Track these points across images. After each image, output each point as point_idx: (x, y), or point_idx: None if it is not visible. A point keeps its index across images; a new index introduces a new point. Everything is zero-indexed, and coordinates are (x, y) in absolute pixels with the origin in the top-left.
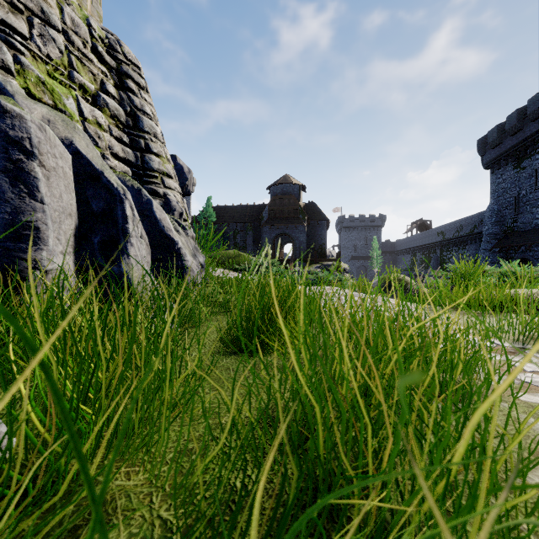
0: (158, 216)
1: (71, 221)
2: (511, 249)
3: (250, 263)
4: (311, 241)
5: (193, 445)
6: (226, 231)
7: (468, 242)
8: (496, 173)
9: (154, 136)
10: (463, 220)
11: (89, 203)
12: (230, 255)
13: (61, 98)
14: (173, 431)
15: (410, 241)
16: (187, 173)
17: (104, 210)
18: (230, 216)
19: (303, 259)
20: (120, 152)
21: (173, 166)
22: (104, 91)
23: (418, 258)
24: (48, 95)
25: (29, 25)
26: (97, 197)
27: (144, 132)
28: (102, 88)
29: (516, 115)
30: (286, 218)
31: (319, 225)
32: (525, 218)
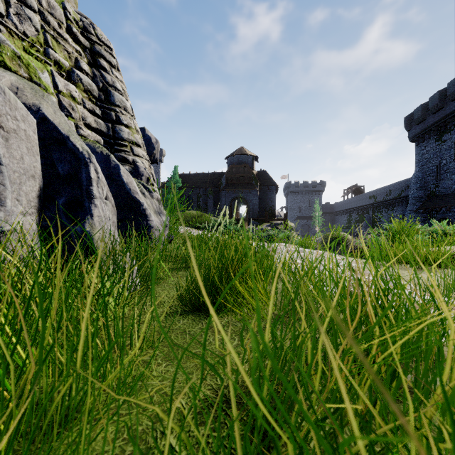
0: (125, 179)
1: (34, 183)
2: (433, 210)
3: (210, 222)
4: (262, 203)
5: (132, 449)
6: (190, 195)
7: (396, 205)
8: (420, 146)
9: (124, 109)
10: (392, 185)
11: (55, 166)
12: (193, 215)
13: (37, 72)
14: (112, 424)
15: (346, 203)
16: (154, 143)
17: (69, 172)
18: (194, 182)
19: (256, 219)
20: (93, 123)
21: (142, 137)
22: (78, 68)
23: (354, 217)
24: (23, 69)
25: (5, 4)
26: (63, 160)
27: (115, 106)
28: (76, 65)
29: (438, 96)
30: (241, 184)
31: (269, 190)
32: (445, 184)
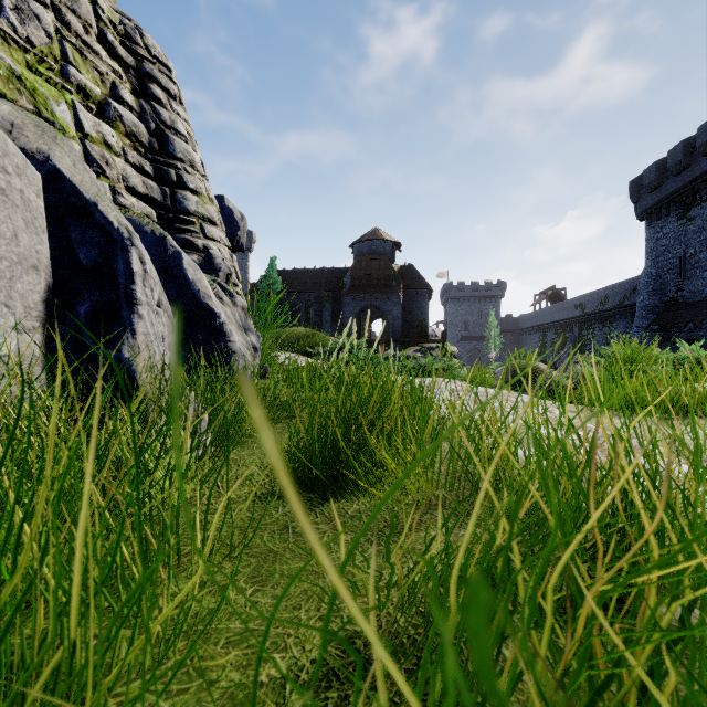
0: (191, 275)
1: (37, 279)
2: (675, 327)
3: (327, 345)
4: (408, 316)
5: None
6: (295, 302)
7: (616, 318)
8: (654, 226)
9: (190, 165)
10: (609, 288)
11: (74, 252)
12: (300, 335)
13: (48, 103)
14: None
15: (539, 316)
16: (239, 220)
17: (97, 262)
18: (301, 283)
19: (398, 340)
20: (140, 186)
21: (220, 210)
22: (117, 98)
23: (550, 338)
24: (27, 97)
25: None
26: (86, 243)
27: (175, 159)
28: (113, 94)
29: (682, 148)
30: (375, 286)
31: (419, 295)
32: (693, 285)
